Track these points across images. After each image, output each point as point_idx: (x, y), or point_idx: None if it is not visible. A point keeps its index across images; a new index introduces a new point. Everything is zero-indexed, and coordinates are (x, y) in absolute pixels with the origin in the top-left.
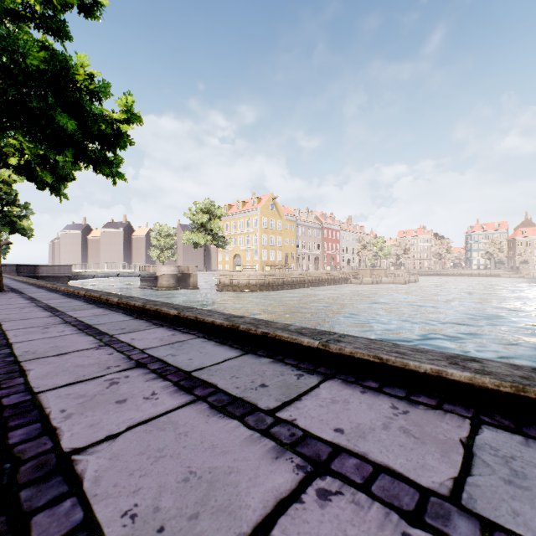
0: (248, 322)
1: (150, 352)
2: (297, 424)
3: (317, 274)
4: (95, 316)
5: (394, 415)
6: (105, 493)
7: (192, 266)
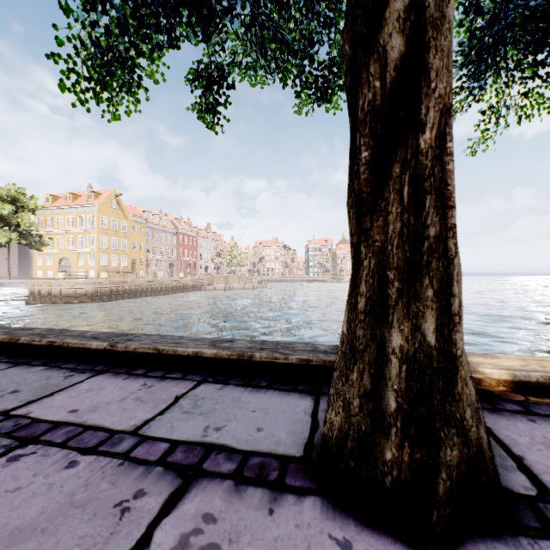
0: None
1: None
2: None
3: (168, 281)
4: None
5: None
6: None
7: None
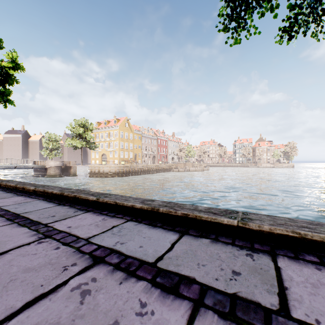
0: (71, 191)
1: (3, 207)
2: (54, 226)
3: (153, 166)
4: None
5: (99, 221)
6: None
7: (72, 161)
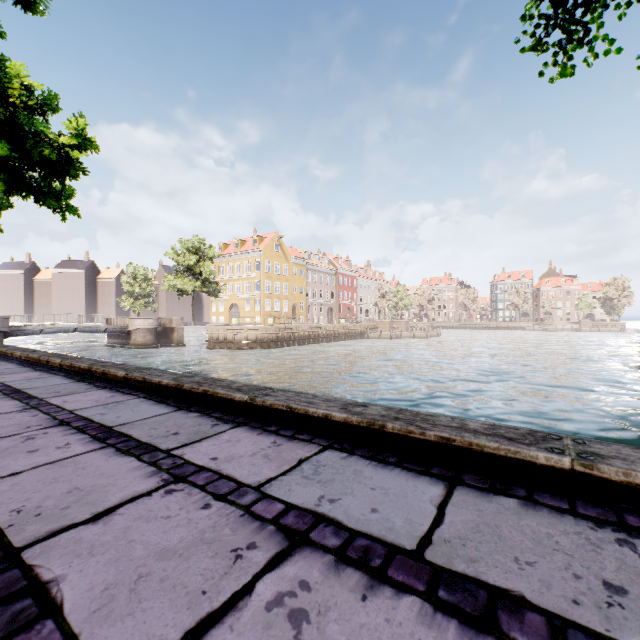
0: (195, 381)
1: (79, 412)
2: (184, 457)
3: (330, 327)
4: (28, 380)
5: (268, 447)
6: (1, 503)
7: (176, 318)
